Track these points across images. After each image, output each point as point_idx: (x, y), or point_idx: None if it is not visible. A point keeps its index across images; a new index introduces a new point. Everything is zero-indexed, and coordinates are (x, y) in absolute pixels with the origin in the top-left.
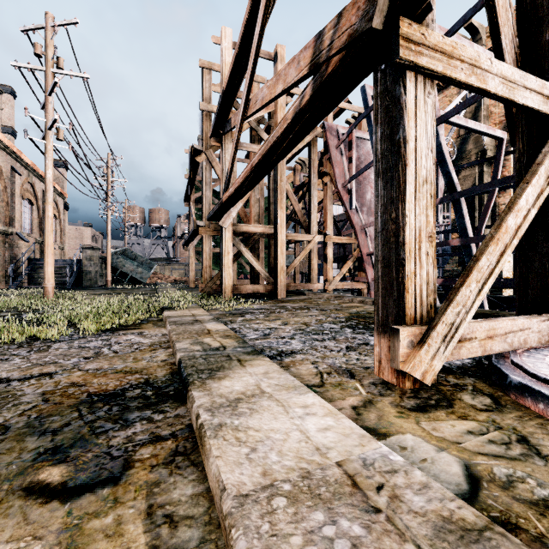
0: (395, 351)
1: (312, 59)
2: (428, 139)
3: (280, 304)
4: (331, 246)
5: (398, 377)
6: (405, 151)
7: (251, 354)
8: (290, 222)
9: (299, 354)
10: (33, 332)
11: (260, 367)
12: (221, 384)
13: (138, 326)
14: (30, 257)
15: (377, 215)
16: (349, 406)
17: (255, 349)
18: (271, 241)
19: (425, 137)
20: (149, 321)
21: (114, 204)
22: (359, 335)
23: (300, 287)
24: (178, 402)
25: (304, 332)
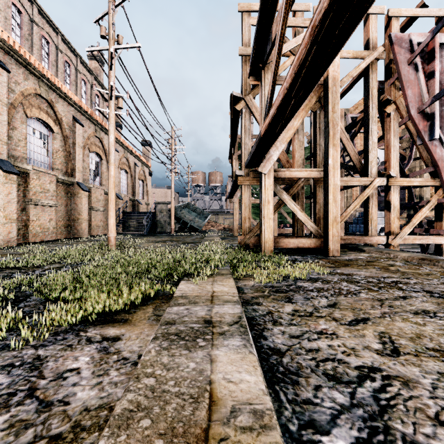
0: None
1: None
2: None
3: (341, 270)
4: (396, 191)
5: None
6: None
7: None
8: None
9: None
10: None
11: None
12: None
13: (131, 312)
14: (125, 211)
15: None
16: None
17: None
18: (317, 188)
19: None
20: (157, 297)
21: (175, 167)
22: None
23: (354, 241)
24: None
25: None
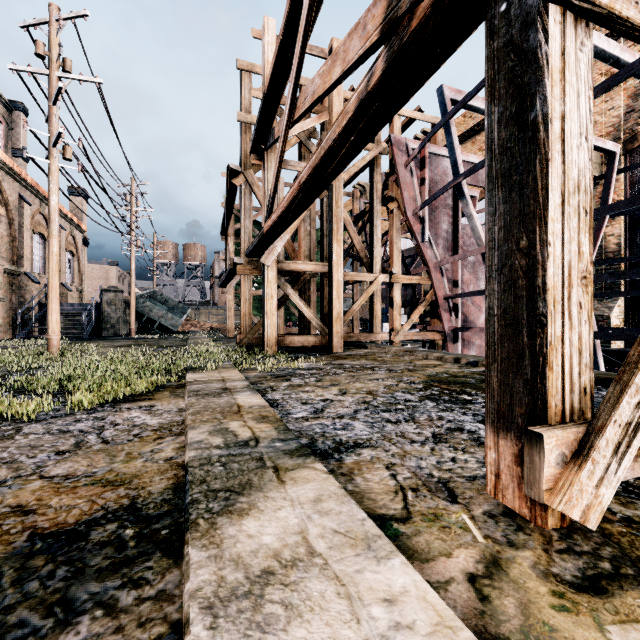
0: (533, 470)
1: (386, 15)
2: (581, 119)
3: (337, 362)
4: (398, 288)
5: (533, 508)
6: (546, 137)
7: (295, 456)
8: (347, 259)
9: (366, 449)
10: (2, 407)
11: (308, 485)
12: (242, 529)
13: (150, 395)
14: (42, 301)
15: (493, 244)
16: (462, 573)
17: (301, 444)
18: (325, 282)
19: (577, 116)
20: (167, 387)
21: (138, 238)
22: (447, 414)
23: (360, 338)
24: (170, 558)
25: (369, 407)
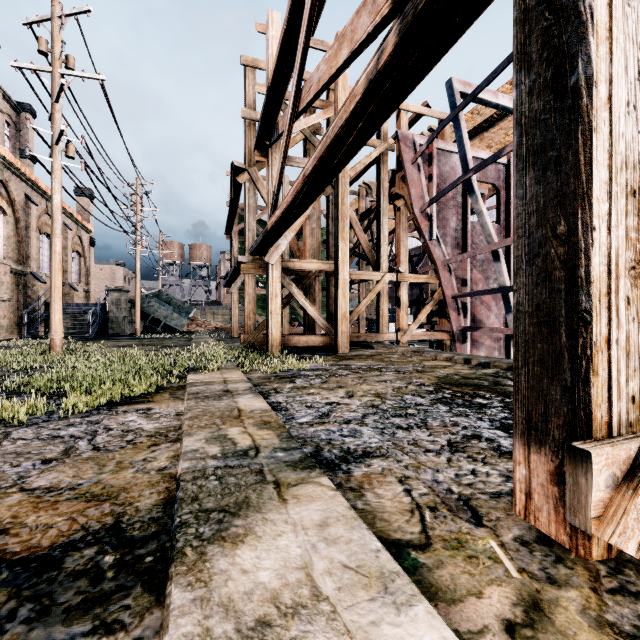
0: (578, 494)
1: None
2: (629, 84)
3: (343, 363)
4: (405, 287)
5: (574, 536)
6: (590, 103)
7: (299, 468)
8: (353, 258)
9: (377, 459)
10: None
11: (312, 505)
12: (235, 562)
13: (149, 397)
14: (48, 301)
15: (523, 231)
16: (497, 620)
17: (305, 455)
18: (330, 281)
19: (624, 80)
20: (167, 388)
21: (143, 238)
22: (462, 419)
23: (367, 338)
24: (152, 594)
25: (378, 411)
